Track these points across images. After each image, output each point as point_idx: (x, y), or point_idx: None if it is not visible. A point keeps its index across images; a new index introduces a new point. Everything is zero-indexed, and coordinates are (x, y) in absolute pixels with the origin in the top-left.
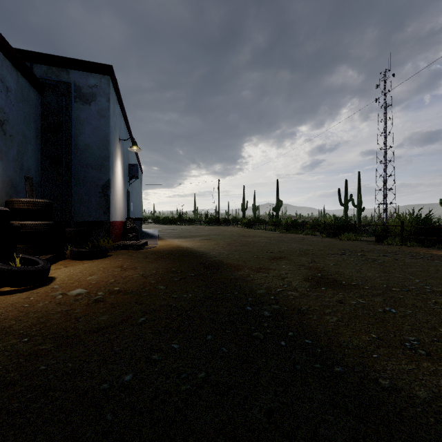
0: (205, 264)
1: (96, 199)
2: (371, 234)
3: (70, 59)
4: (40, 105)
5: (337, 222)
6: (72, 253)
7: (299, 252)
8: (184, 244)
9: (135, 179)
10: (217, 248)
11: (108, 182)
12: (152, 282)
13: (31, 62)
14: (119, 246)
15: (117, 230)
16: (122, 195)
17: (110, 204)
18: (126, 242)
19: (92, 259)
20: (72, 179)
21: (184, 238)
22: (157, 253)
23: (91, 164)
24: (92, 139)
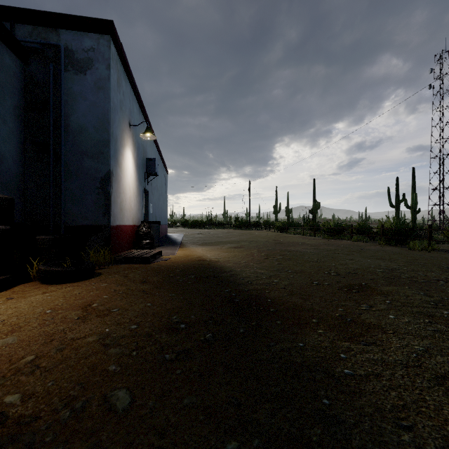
0: (234, 301)
1: (93, 197)
2: None
3: (59, 15)
4: (23, 76)
5: (398, 225)
6: (37, 272)
7: (382, 274)
8: (208, 254)
9: (157, 178)
10: (252, 264)
11: (107, 174)
12: (109, 371)
13: (11, 21)
14: (120, 258)
15: (125, 236)
16: (135, 193)
17: (110, 202)
18: (133, 251)
19: (66, 282)
20: (62, 170)
21: (210, 245)
22: (164, 272)
23: (86, 151)
24: (87, 119)
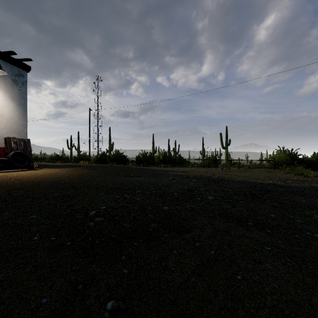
0: None
1: None
2: (67, 160)
3: None
4: None
5: (58, 157)
6: None
7: None
8: None
9: None
10: None
11: None
12: None
13: None
14: None
15: None
16: None
17: None
18: None
19: None
20: None
21: None
22: None
23: None
24: None
